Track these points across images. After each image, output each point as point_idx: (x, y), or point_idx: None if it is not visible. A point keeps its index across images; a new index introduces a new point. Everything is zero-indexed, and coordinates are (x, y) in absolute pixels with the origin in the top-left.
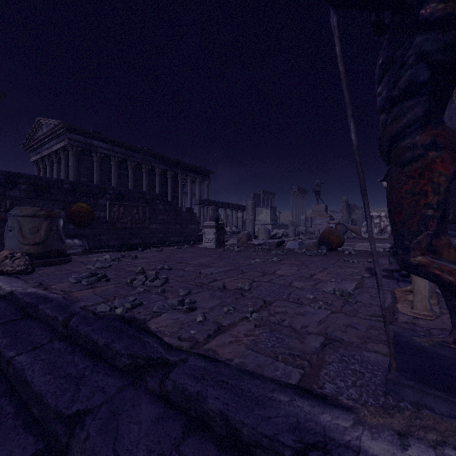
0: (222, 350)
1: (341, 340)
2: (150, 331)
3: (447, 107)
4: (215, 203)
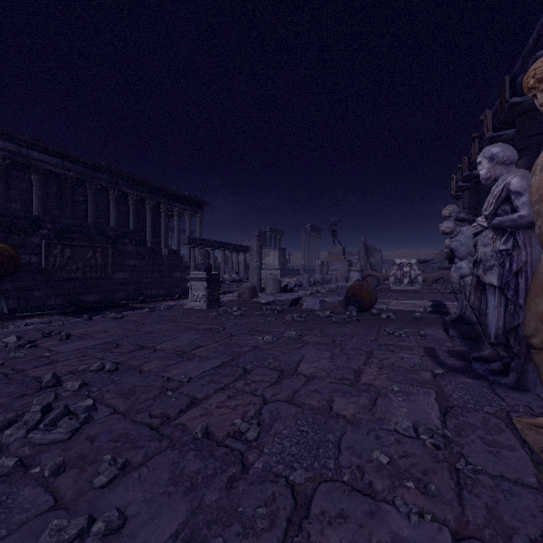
0: None
1: None
2: None
3: None
4: (210, 243)
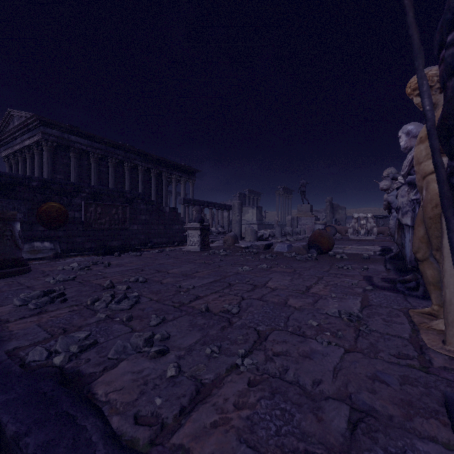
0: (200, 447)
1: (374, 413)
2: (94, 403)
3: None
4: (200, 202)
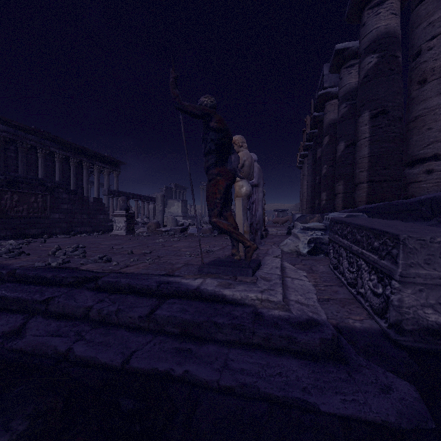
0: (129, 270)
1: (193, 264)
2: (82, 269)
3: (234, 156)
4: (126, 194)
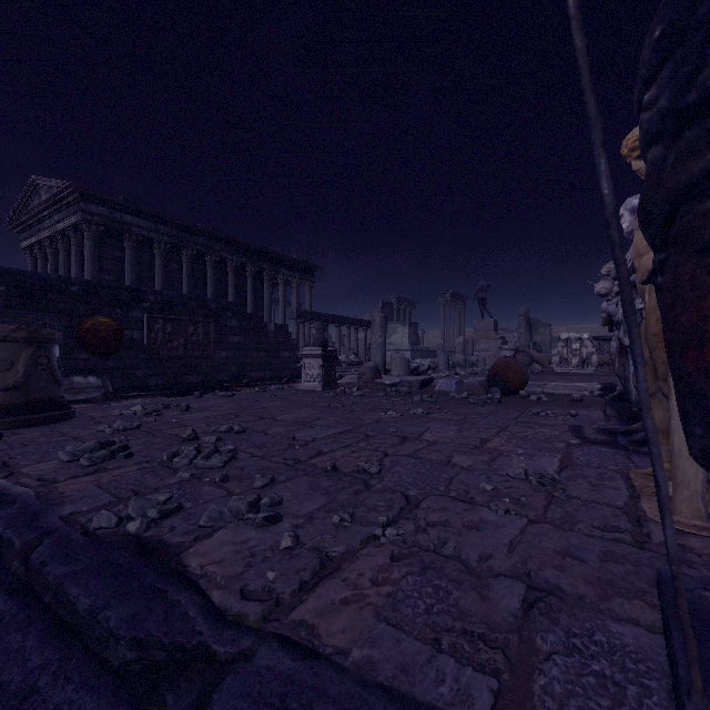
0: (327, 623)
1: (559, 592)
2: (187, 576)
3: None
4: (322, 317)
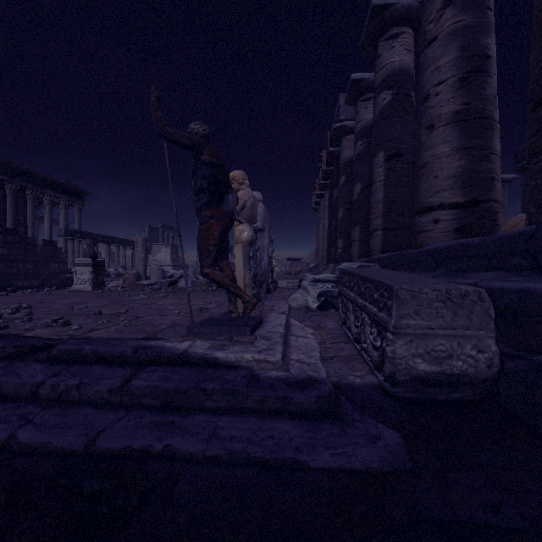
0: (96, 335)
1: (181, 324)
2: (28, 336)
3: (232, 196)
4: (92, 236)
